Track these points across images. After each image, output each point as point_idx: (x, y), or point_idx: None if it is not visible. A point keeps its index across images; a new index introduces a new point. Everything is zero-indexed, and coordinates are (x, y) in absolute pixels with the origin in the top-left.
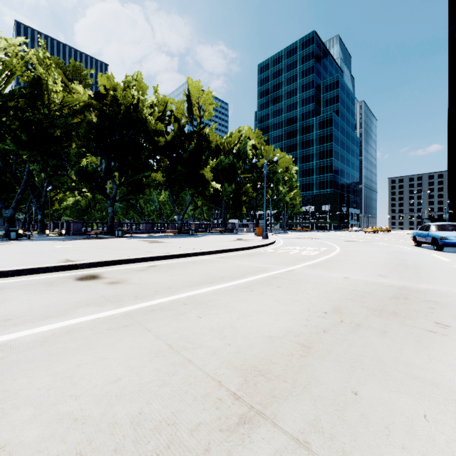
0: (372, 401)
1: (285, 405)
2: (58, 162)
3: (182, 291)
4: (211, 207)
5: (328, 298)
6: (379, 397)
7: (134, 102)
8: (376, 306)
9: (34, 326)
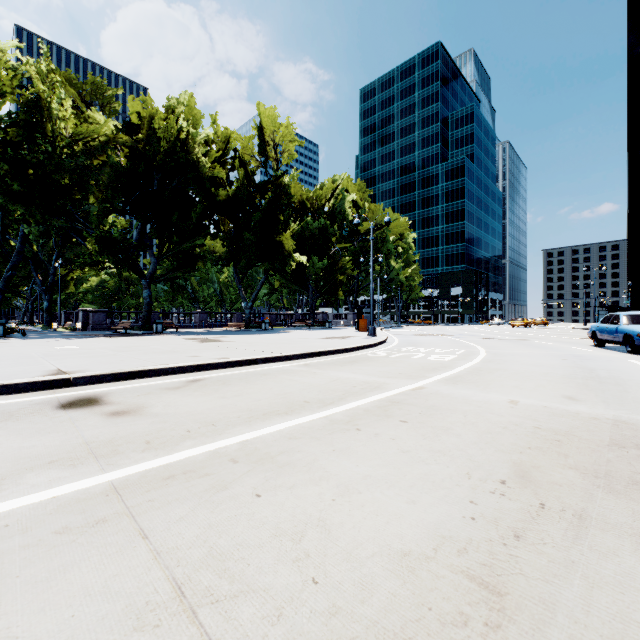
0: None
1: None
2: (68, 223)
3: (234, 431)
4: (294, 290)
5: (498, 447)
6: None
7: (180, 136)
8: (593, 466)
9: None
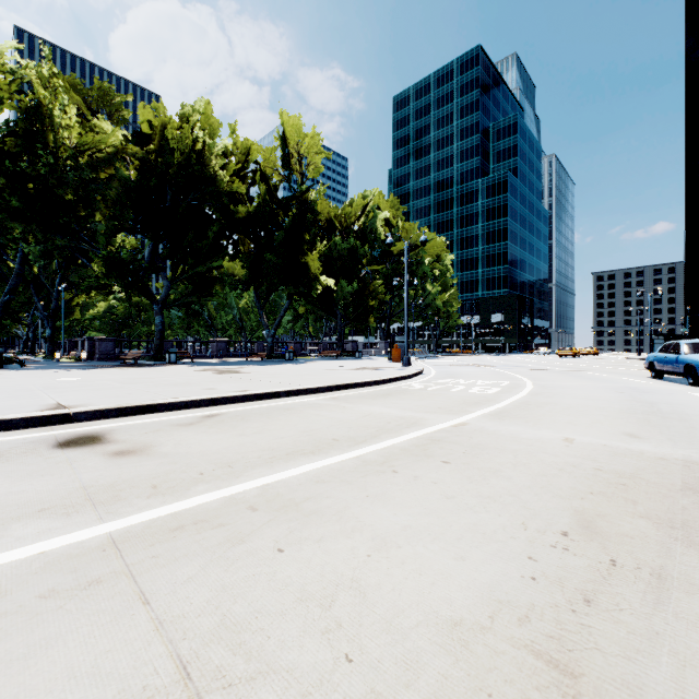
0: None
1: None
2: (72, 243)
3: (254, 474)
4: (321, 317)
5: (555, 492)
6: None
7: (196, 147)
8: (667, 514)
9: None
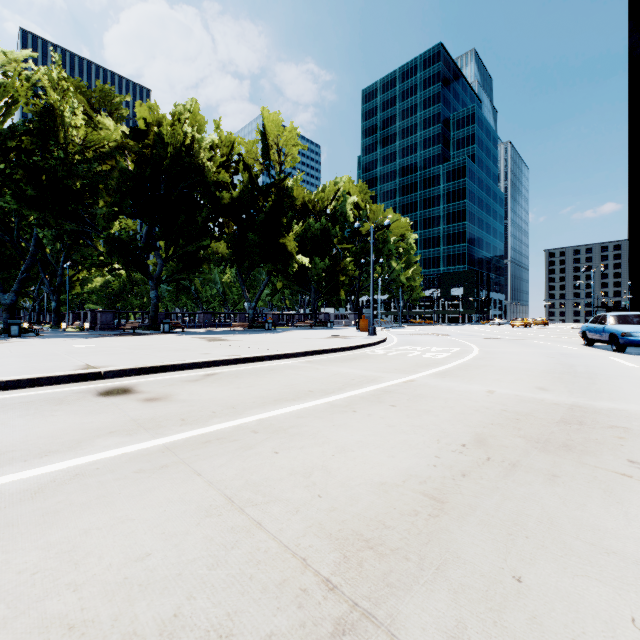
0: (547, 593)
1: (408, 600)
2: (79, 227)
3: (252, 412)
4: (296, 291)
5: (467, 423)
6: (556, 586)
7: (186, 142)
8: (538, 435)
9: (26, 467)
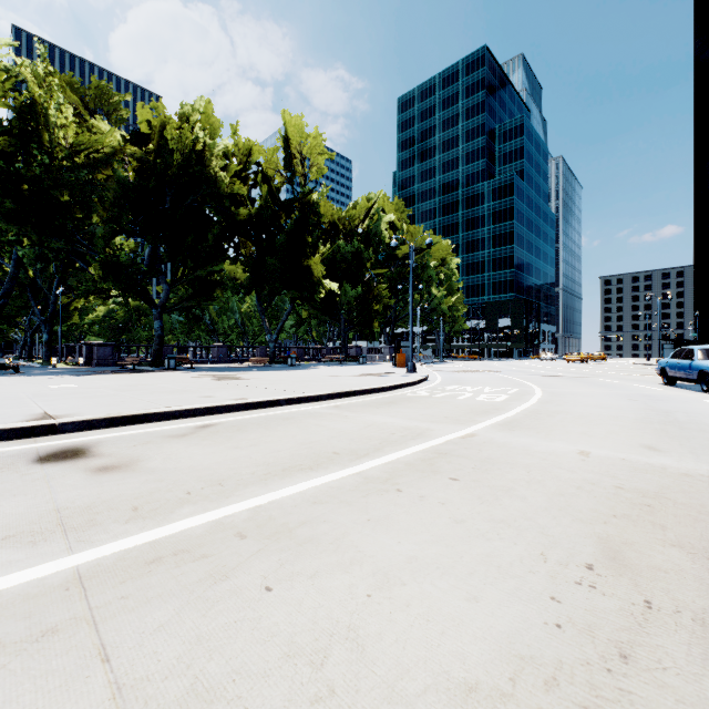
0: None
1: None
2: (68, 246)
3: (245, 493)
4: (324, 321)
5: (575, 515)
6: None
7: (196, 148)
8: (701, 542)
9: None
